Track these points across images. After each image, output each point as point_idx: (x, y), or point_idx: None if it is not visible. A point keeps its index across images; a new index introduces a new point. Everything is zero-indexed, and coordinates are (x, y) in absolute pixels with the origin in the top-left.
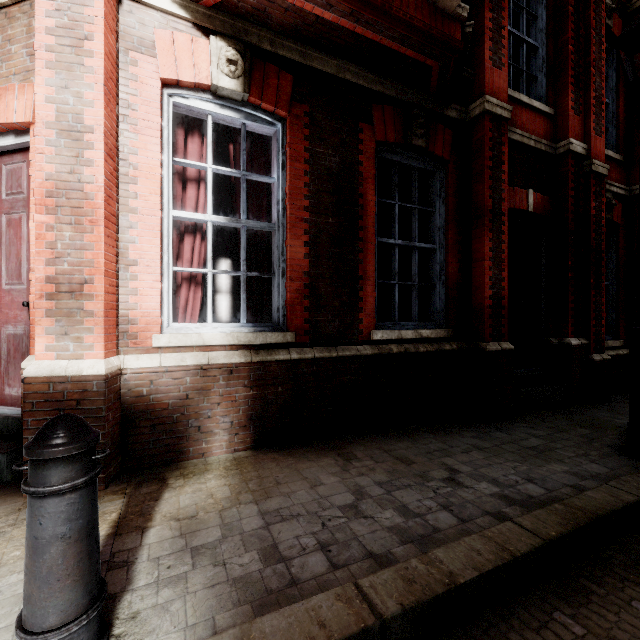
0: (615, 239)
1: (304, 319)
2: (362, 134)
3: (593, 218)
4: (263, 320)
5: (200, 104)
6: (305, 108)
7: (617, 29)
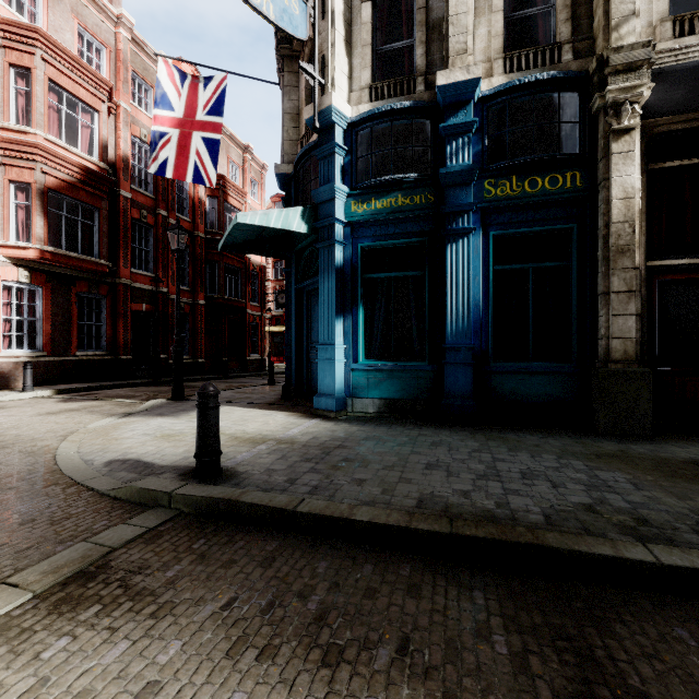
0: (189, 319)
1: (50, 348)
2: (72, 290)
3: (170, 314)
4: (31, 349)
5: (12, 284)
6: (51, 284)
7: (188, 242)
